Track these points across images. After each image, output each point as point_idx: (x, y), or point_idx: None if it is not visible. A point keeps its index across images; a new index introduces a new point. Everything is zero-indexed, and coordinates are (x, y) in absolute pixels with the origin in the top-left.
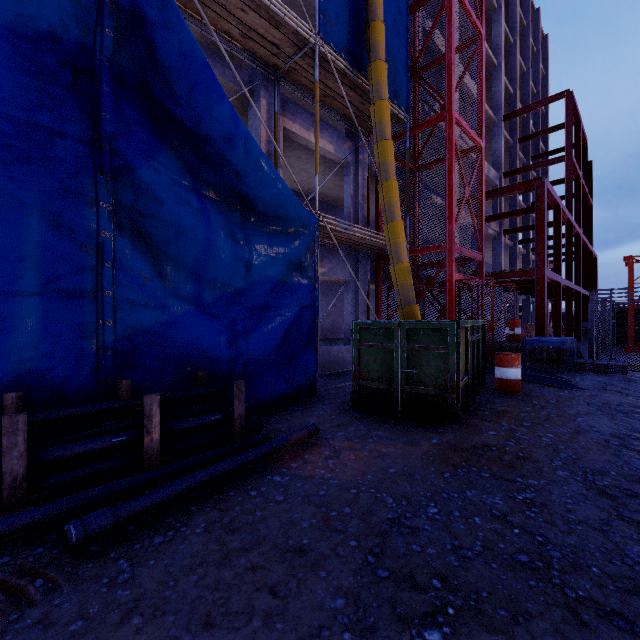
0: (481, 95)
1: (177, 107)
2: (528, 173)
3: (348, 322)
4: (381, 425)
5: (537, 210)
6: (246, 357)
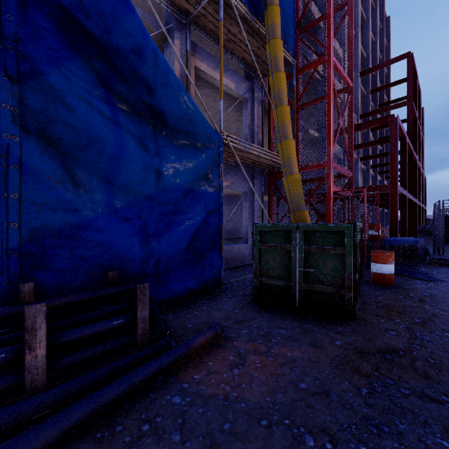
0: (351, 46)
1: (87, 19)
2: (376, 116)
3: (246, 225)
4: (281, 321)
5: (391, 139)
6: (157, 257)
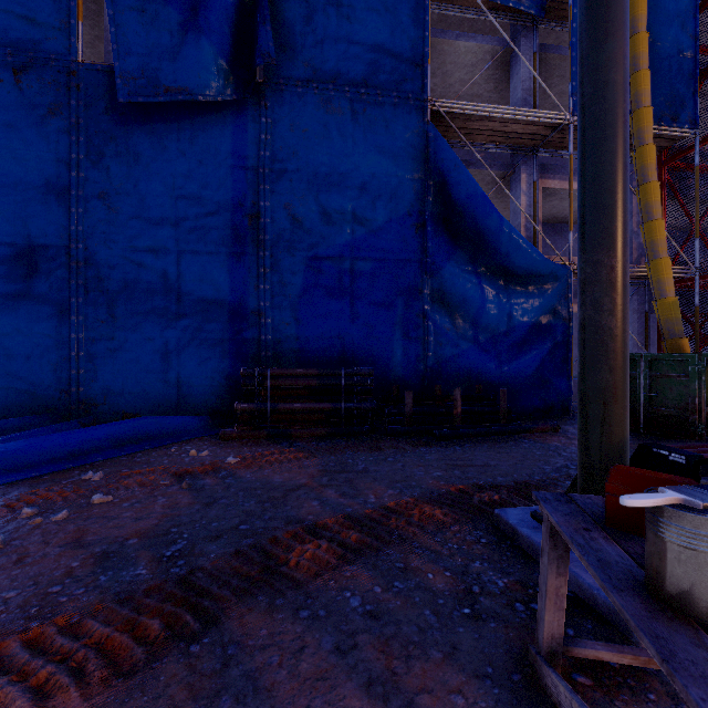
0: None
1: (464, 225)
2: None
3: None
4: None
5: None
6: (508, 378)
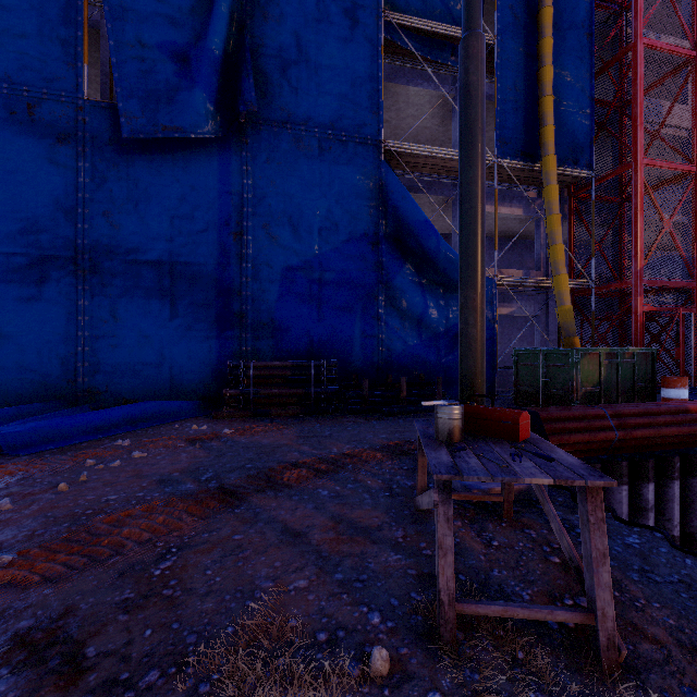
0: (694, 119)
1: (410, 245)
2: None
3: None
4: None
5: None
6: (445, 369)
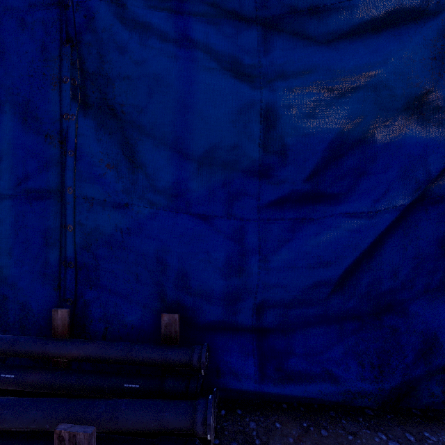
0: None
1: None
2: None
3: None
4: None
5: None
6: (266, 296)
